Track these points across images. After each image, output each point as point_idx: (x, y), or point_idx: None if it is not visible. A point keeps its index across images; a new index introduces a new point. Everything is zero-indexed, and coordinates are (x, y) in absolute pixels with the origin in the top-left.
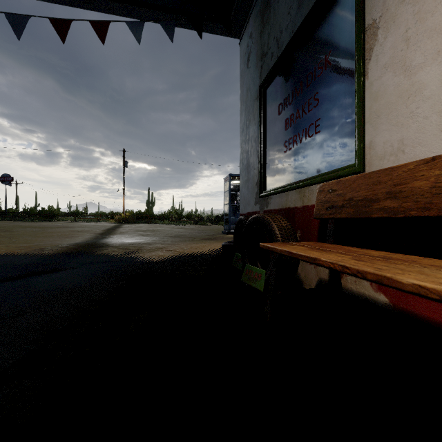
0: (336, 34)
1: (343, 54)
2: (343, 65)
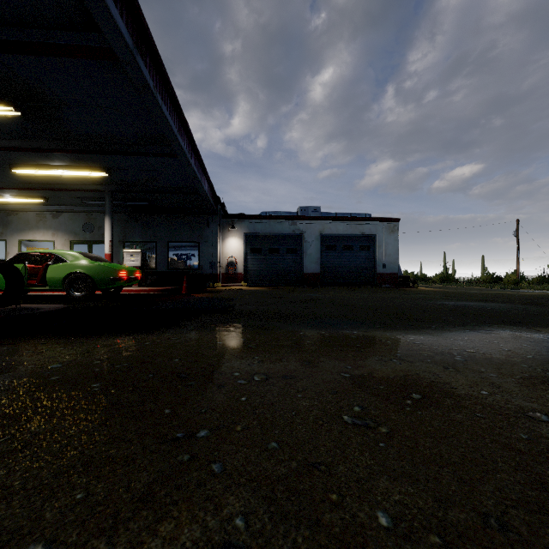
0: (2, 247)
1: (3, 251)
2: (3, 253)
